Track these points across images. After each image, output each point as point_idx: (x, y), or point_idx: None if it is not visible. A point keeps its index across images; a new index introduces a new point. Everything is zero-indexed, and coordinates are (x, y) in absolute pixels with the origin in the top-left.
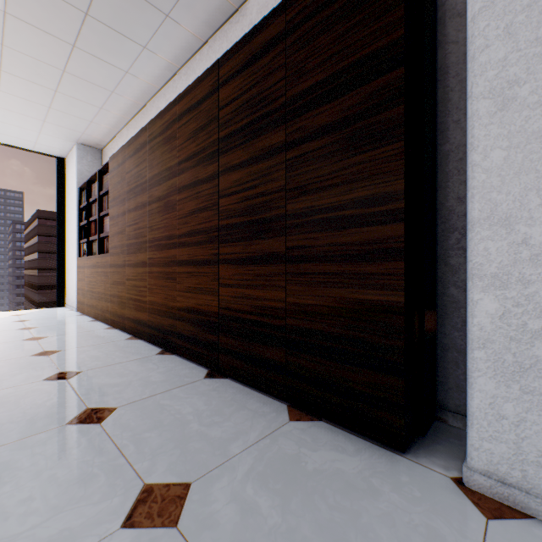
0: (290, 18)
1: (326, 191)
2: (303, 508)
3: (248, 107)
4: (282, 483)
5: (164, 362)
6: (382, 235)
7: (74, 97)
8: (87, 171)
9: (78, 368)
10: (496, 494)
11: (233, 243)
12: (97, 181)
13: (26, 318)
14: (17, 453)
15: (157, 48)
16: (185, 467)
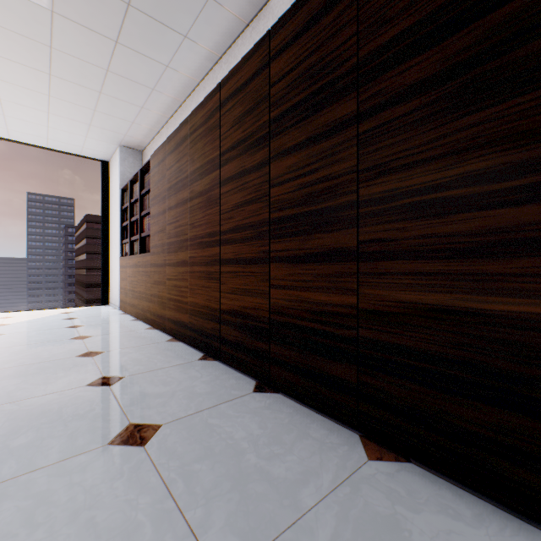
0: None
1: (418, 168)
2: None
3: (306, 79)
4: None
5: (207, 369)
6: (513, 220)
7: (117, 98)
8: (129, 173)
9: (120, 373)
10: None
11: (286, 238)
12: (138, 181)
13: (74, 316)
14: (54, 481)
15: (197, 36)
16: (247, 523)
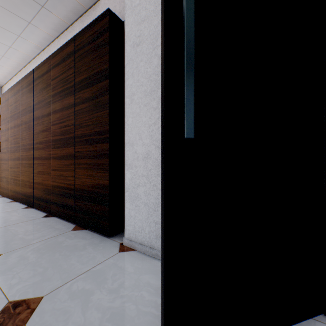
0: (76, 45)
1: (87, 127)
2: (48, 256)
3: (62, 83)
4: (46, 250)
5: (24, 211)
6: (103, 147)
7: None
8: None
9: None
10: (129, 245)
11: (56, 149)
12: None
13: None
14: None
15: (27, 37)
16: (4, 249)
